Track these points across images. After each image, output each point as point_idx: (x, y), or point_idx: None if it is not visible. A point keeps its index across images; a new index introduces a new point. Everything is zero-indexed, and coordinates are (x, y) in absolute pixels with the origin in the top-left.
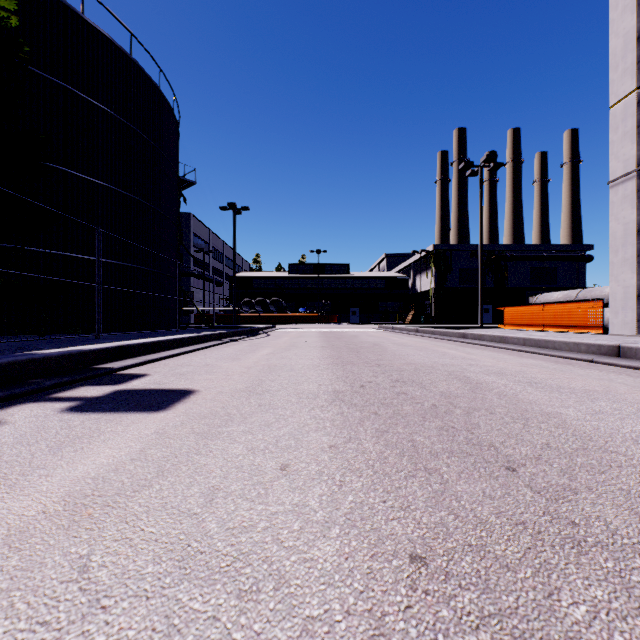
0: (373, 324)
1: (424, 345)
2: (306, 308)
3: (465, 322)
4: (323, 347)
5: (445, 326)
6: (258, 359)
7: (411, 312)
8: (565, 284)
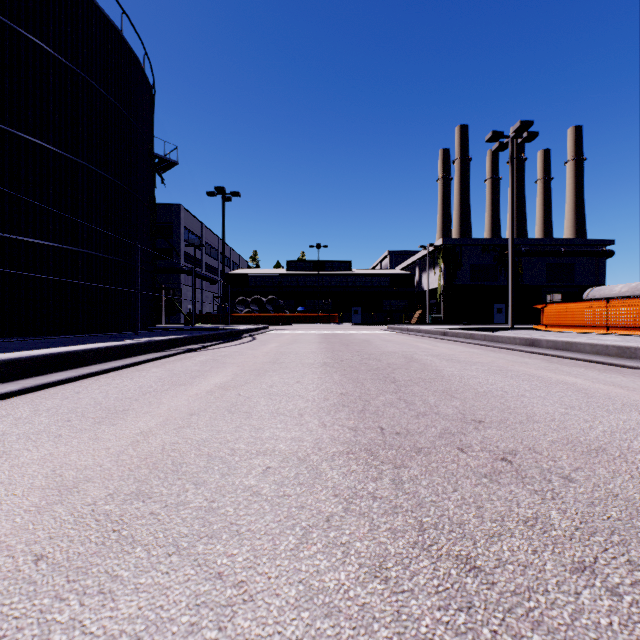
0: (378, 324)
1: (490, 360)
2: (305, 307)
3: (476, 322)
4: (325, 366)
5: (470, 327)
6: (166, 416)
7: (417, 311)
8: (583, 281)
